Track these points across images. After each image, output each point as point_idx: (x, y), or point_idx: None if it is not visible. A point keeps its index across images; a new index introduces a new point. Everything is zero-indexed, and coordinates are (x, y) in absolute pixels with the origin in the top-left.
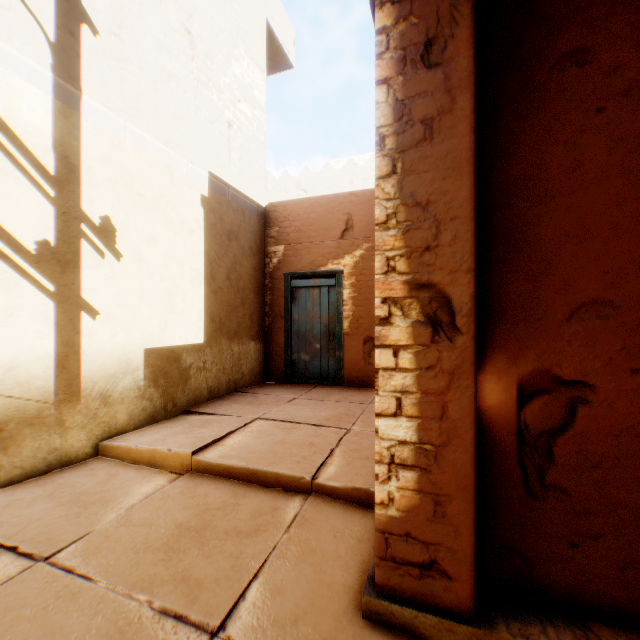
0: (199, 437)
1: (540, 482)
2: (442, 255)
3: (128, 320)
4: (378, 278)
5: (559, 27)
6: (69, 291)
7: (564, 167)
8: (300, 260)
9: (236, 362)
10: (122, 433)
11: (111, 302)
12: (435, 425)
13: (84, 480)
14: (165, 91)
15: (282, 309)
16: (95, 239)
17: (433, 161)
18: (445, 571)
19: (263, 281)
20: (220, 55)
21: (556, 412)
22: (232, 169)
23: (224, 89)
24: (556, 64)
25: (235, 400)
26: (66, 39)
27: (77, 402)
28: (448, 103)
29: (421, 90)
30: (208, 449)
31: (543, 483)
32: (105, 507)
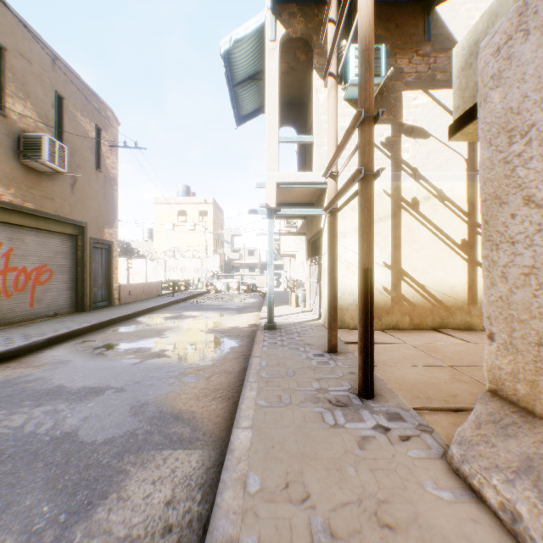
0: None
1: None
2: None
3: None
4: None
5: None
6: (471, 258)
7: None
8: None
9: None
10: None
11: None
12: None
13: (479, 335)
14: None
15: None
16: None
17: None
18: None
19: None
20: None
21: None
22: None
23: None
24: None
25: None
26: (470, 154)
27: (474, 305)
28: None
29: None
30: None
31: None
32: None
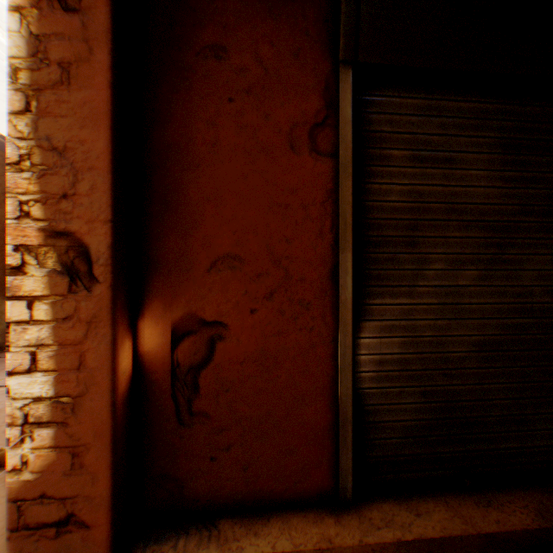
0: None
1: (190, 411)
2: (81, 204)
3: None
4: (11, 223)
5: (204, 22)
6: None
7: (207, 141)
8: None
9: None
10: None
11: None
12: (74, 376)
13: None
14: None
15: None
16: None
17: (71, 107)
18: (84, 521)
19: None
20: None
21: (202, 349)
22: None
23: None
24: (202, 52)
25: None
26: None
27: None
28: (87, 52)
29: (59, 31)
30: None
31: (192, 411)
32: None
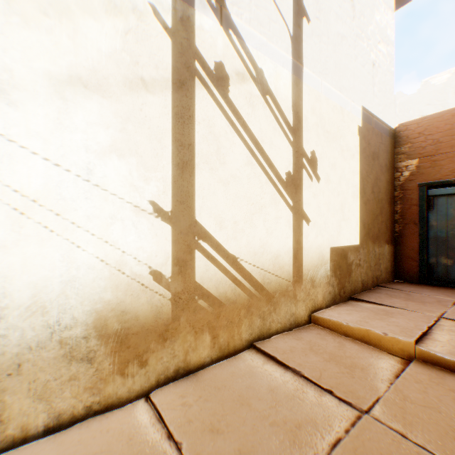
0: (400, 326)
1: None
2: None
3: (322, 226)
4: None
5: None
6: (297, 205)
7: None
8: (438, 170)
9: (376, 261)
10: (319, 308)
11: (314, 213)
12: None
13: (322, 342)
14: (339, 50)
15: (414, 216)
16: (308, 168)
17: None
18: None
19: (392, 193)
20: (367, 9)
21: None
22: (374, 101)
23: (369, 36)
24: None
25: (388, 294)
26: (296, 31)
27: (300, 283)
28: None
29: None
30: (424, 341)
31: None
32: (366, 374)
